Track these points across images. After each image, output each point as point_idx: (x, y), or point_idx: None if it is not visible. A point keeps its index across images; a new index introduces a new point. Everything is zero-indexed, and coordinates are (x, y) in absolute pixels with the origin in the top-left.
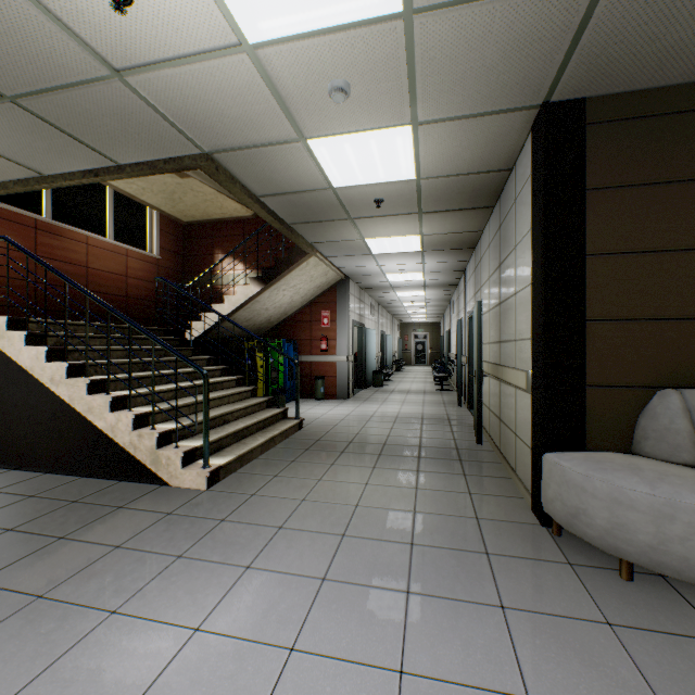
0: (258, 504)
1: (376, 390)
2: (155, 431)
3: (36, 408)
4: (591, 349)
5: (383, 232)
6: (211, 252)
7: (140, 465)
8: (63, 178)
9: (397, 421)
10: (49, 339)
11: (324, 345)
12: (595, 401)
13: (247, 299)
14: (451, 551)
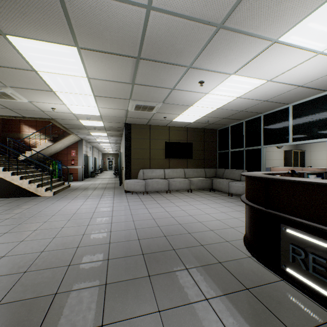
0: (69, 196)
1: (92, 178)
2: (36, 184)
3: None
4: (132, 163)
5: (96, 132)
6: (19, 124)
7: (30, 193)
8: (1, 116)
9: (100, 184)
10: None
11: (73, 162)
12: (133, 171)
13: (46, 147)
14: (108, 195)
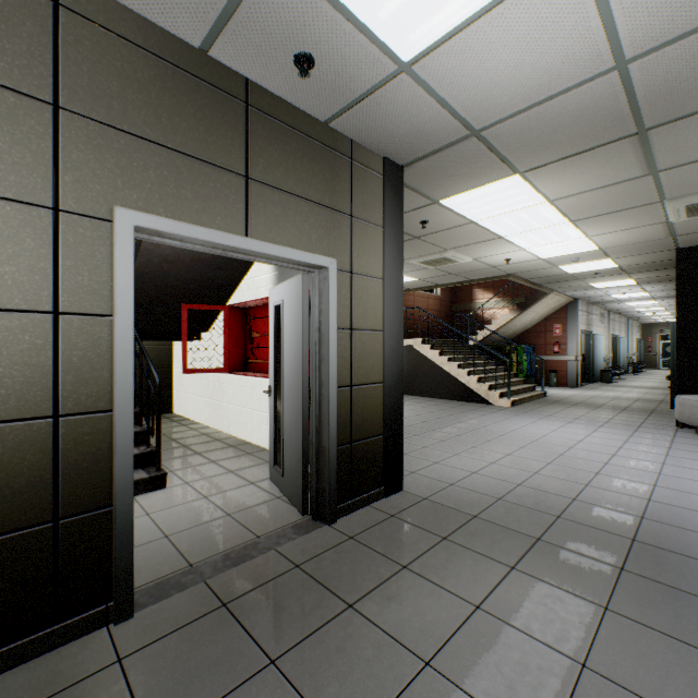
0: (536, 411)
1: (603, 384)
2: (486, 384)
3: (431, 374)
4: None
5: (602, 281)
6: (470, 288)
7: (478, 397)
8: (446, 285)
9: (615, 399)
10: (434, 347)
11: (555, 349)
12: None
13: (506, 322)
14: (622, 425)
